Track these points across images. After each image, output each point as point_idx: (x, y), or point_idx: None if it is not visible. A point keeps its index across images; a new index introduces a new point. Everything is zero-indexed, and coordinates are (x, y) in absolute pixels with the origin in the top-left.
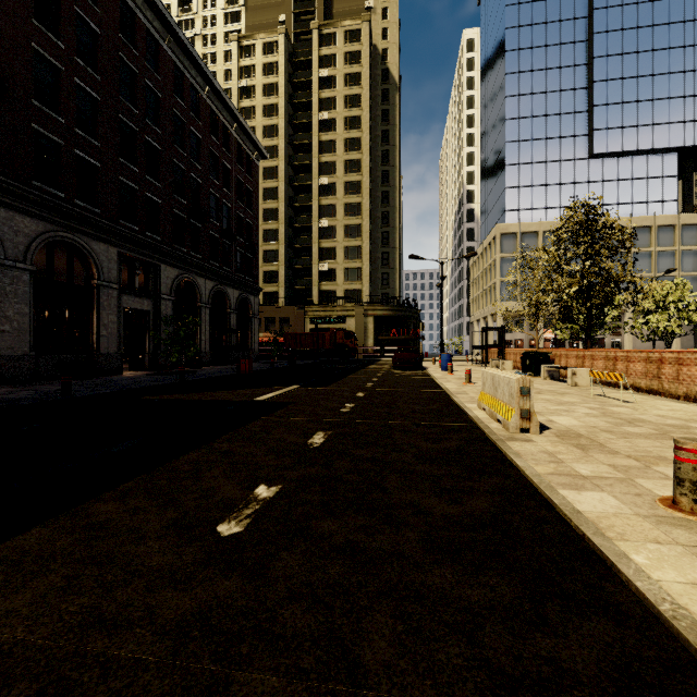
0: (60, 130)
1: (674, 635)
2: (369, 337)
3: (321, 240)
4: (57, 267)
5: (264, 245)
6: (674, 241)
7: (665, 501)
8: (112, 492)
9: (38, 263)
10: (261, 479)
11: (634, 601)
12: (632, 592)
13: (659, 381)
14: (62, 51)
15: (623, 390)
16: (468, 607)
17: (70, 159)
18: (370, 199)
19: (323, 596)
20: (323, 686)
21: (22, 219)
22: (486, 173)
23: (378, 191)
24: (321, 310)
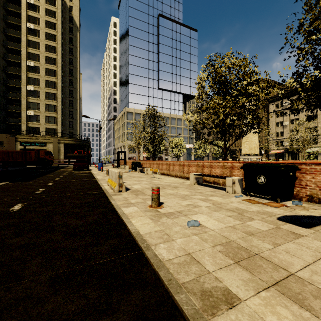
0: None
1: (133, 236)
2: (61, 154)
3: (29, 97)
4: None
5: None
6: (182, 124)
7: (150, 206)
8: None
9: None
10: None
11: (127, 232)
12: (128, 230)
13: (169, 171)
14: None
15: (161, 175)
16: (74, 248)
17: None
18: (62, 81)
19: (8, 263)
20: (3, 286)
21: None
22: (121, 84)
23: (67, 78)
24: (29, 138)
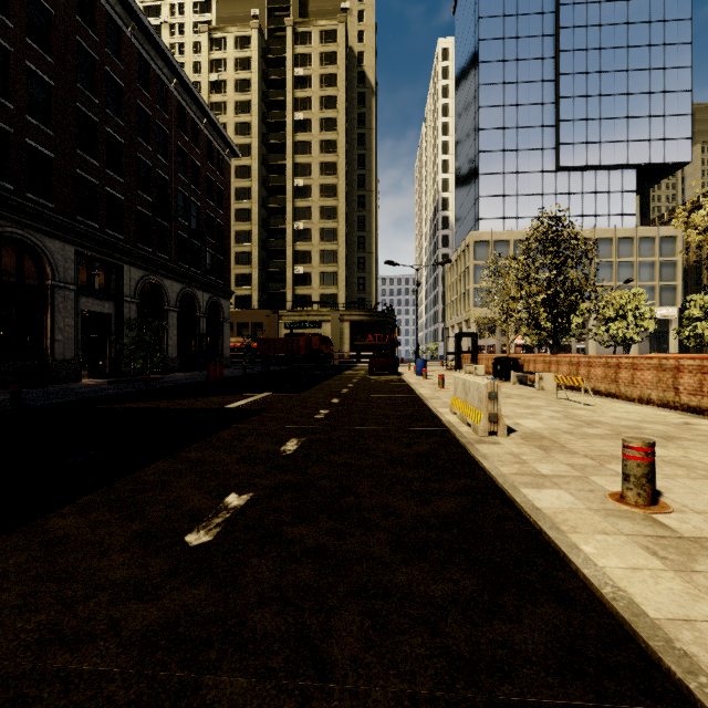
0: (8, 116)
1: (613, 614)
2: (345, 342)
3: (296, 243)
4: (4, 265)
5: (236, 247)
6: (633, 252)
7: (614, 496)
8: (71, 506)
9: None
10: (232, 488)
11: (581, 587)
12: (580, 579)
13: (616, 385)
14: (11, 31)
15: (585, 394)
16: (432, 601)
17: (20, 148)
18: (346, 203)
19: (294, 598)
20: (292, 683)
21: None
22: (460, 181)
23: (354, 195)
24: (296, 315)
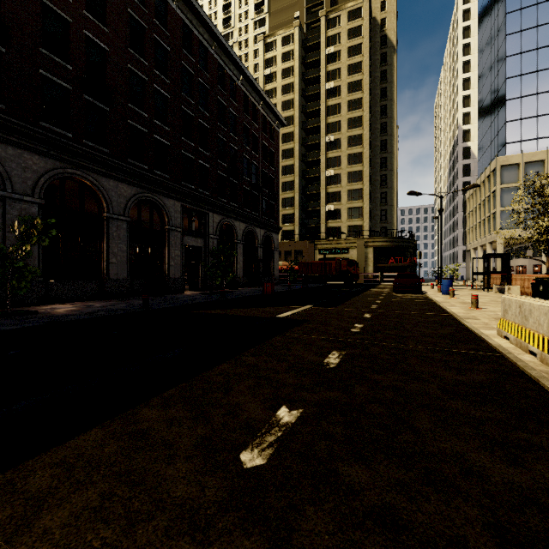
0: (145, 122)
1: None
2: (369, 264)
3: (328, 186)
4: (145, 219)
5: (282, 194)
6: None
7: None
8: (158, 398)
9: (135, 216)
10: (283, 399)
11: None
12: None
13: None
14: (146, 67)
15: None
16: None
17: (151, 142)
18: (370, 148)
19: None
20: None
21: (122, 186)
22: (483, 111)
23: (377, 140)
24: (328, 243)
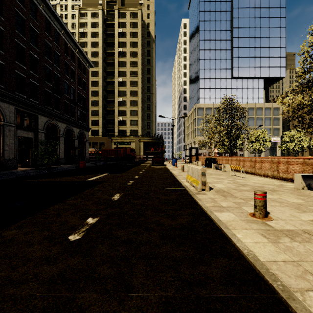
0: None
1: (247, 261)
2: (141, 151)
3: (119, 106)
4: None
5: (91, 108)
6: (262, 114)
7: (251, 214)
8: (14, 225)
9: None
10: (90, 215)
11: (235, 251)
12: (235, 248)
13: (255, 169)
14: None
15: (242, 173)
16: (175, 259)
17: None
18: (142, 89)
19: (117, 261)
20: (116, 294)
21: None
22: (191, 81)
23: (145, 86)
24: (119, 139)
